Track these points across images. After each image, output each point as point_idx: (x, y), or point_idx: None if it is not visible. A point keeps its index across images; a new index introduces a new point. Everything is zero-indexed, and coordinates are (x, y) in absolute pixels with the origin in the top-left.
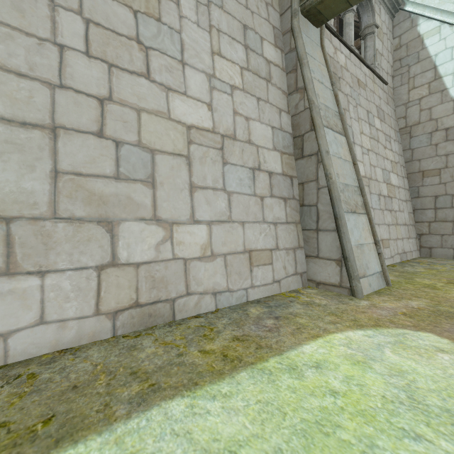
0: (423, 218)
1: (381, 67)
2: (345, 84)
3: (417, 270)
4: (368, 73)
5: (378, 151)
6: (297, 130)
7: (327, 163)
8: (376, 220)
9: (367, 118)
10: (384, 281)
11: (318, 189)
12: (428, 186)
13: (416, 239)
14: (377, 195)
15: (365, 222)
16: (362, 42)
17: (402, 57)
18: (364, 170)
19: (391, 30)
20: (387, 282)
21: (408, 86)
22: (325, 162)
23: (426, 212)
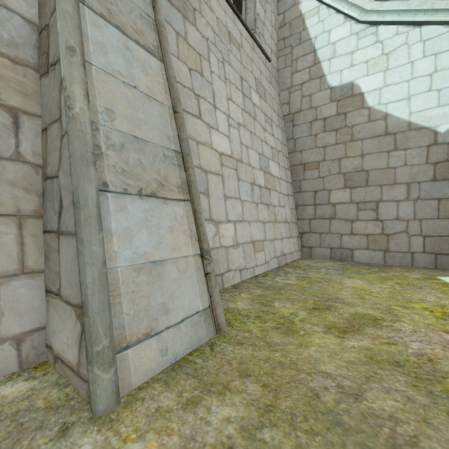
0: (304, 214)
1: (264, 38)
2: (204, 22)
3: (287, 282)
4: (246, 34)
5: (254, 130)
6: (43, 16)
7: (66, 73)
8: (245, 216)
9: (240, 85)
10: (211, 327)
11: (61, 139)
12: (309, 180)
13: (298, 238)
14: (249, 183)
15: (183, 216)
16: (244, 3)
17: (286, 37)
18: (231, 148)
19: (276, 4)
20: (218, 327)
21: (292, 69)
22: (64, 70)
23: (307, 208)
